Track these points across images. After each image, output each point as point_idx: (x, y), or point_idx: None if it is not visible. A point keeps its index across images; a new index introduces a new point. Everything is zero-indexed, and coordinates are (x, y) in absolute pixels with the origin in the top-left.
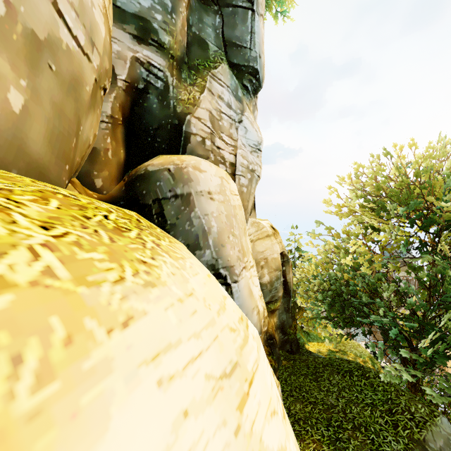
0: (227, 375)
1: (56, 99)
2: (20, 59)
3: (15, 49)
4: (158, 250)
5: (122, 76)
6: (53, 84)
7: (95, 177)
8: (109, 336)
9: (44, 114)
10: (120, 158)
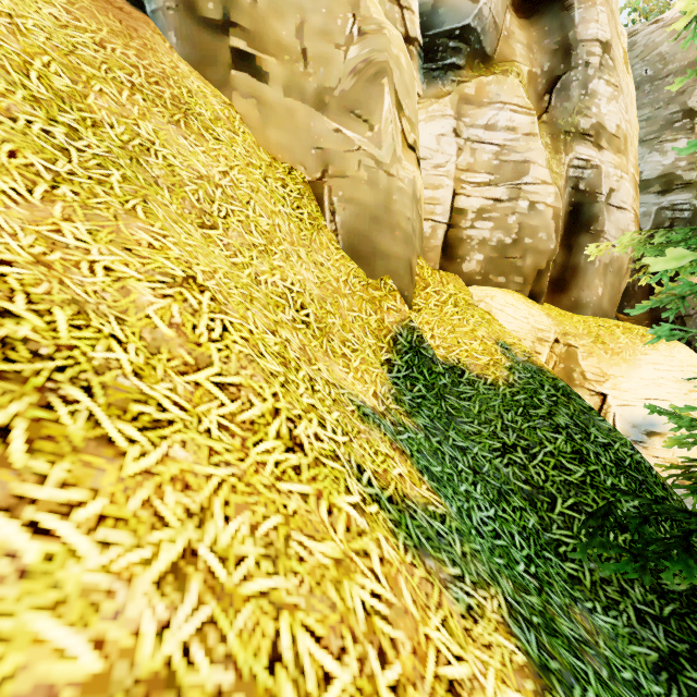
0: (685, 382)
1: (611, 282)
2: (601, 276)
3: (600, 274)
4: (660, 342)
5: (647, 228)
6: (610, 277)
7: (624, 305)
8: (641, 355)
9: (607, 291)
10: (645, 287)
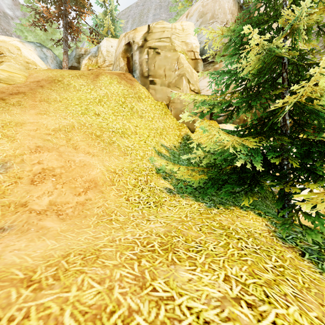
0: None
1: None
2: None
3: None
4: None
5: None
6: None
7: None
8: None
9: None
10: None
